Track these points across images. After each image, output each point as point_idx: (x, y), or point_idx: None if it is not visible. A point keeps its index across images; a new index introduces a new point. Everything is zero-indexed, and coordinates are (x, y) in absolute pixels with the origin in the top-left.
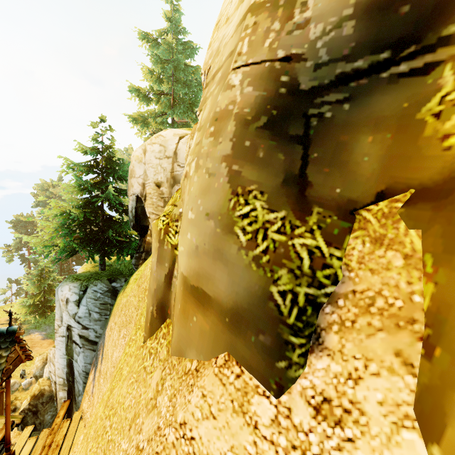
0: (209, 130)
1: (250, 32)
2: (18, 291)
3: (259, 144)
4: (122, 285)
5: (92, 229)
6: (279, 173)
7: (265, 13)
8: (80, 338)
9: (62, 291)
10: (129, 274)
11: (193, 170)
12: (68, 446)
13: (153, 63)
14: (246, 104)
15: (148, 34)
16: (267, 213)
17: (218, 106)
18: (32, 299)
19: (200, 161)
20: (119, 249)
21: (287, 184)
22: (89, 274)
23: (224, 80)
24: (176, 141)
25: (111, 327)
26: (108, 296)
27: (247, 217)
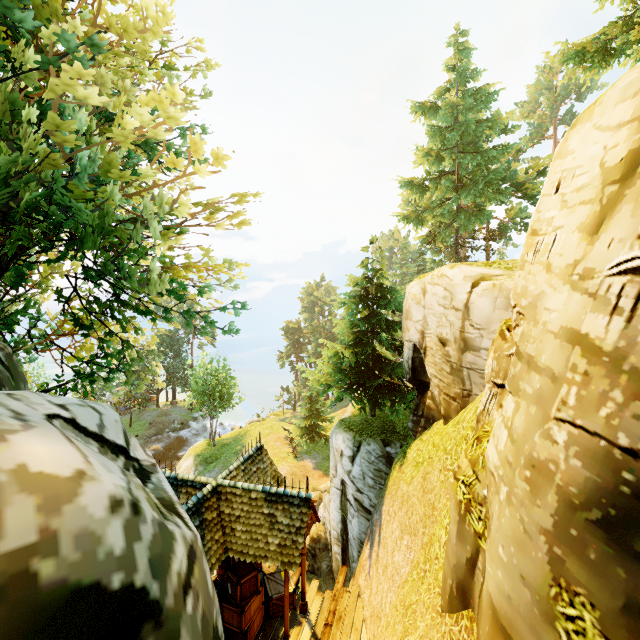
0: (523, 471)
1: (579, 382)
2: (288, 400)
3: (589, 541)
4: (397, 452)
5: (362, 370)
6: (618, 592)
7: (601, 369)
8: (355, 501)
9: (336, 440)
10: (403, 435)
11: (503, 497)
12: (349, 623)
13: (429, 138)
14: (572, 481)
15: (423, 103)
16: (599, 635)
17: (535, 450)
18: (304, 422)
19: (512, 496)
20: (391, 399)
21: (629, 613)
22: (359, 420)
23: (543, 416)
24: (467, 288)
25: (390, 512)
26: (382, 463)
27: (572, 622)
